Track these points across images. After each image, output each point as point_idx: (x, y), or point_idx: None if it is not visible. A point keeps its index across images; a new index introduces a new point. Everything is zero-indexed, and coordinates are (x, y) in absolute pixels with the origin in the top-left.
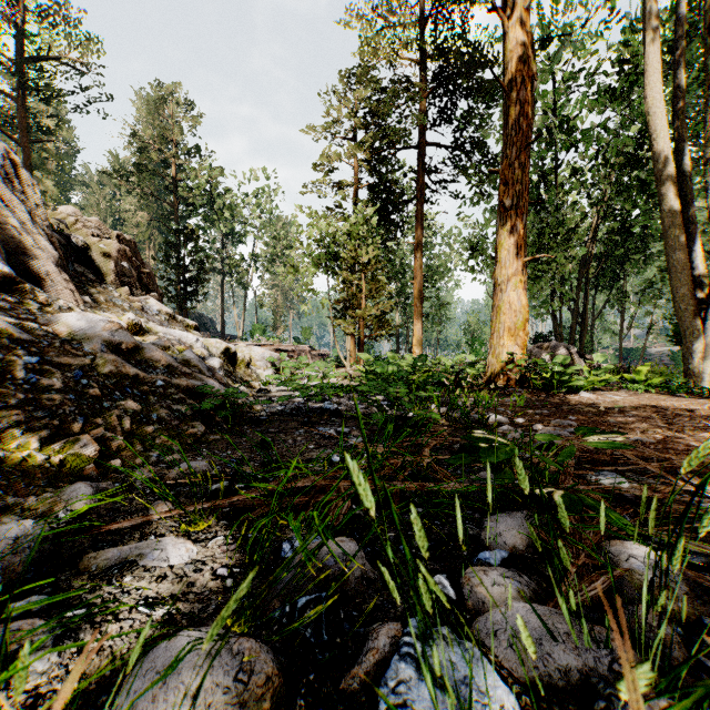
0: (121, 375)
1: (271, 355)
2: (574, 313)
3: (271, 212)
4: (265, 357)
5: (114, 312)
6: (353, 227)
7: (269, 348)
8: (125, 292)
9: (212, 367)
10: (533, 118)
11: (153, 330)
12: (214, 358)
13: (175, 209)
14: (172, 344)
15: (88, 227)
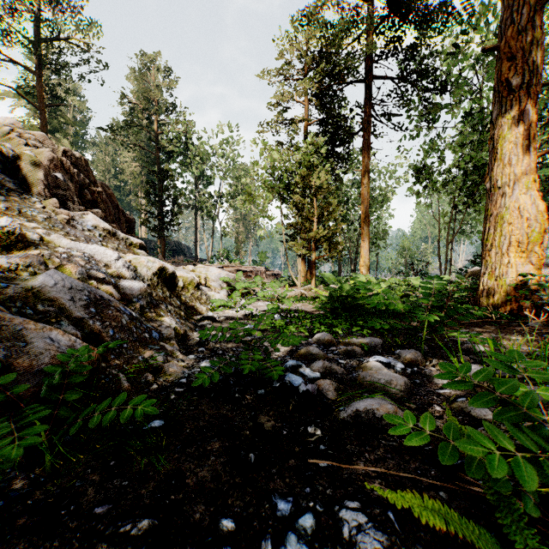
0: None
1: (227, 275)
2: None
3: (233, 157)
4: (221, 278)
5: None
6: (304, 156)
7: (230, 269)
8: (54, 204)
9: (126, 294)
10: None
11: (54, 243)
12: (135, 282)
13: (157, 157)
14: (43, 261)
15: (27, 139)
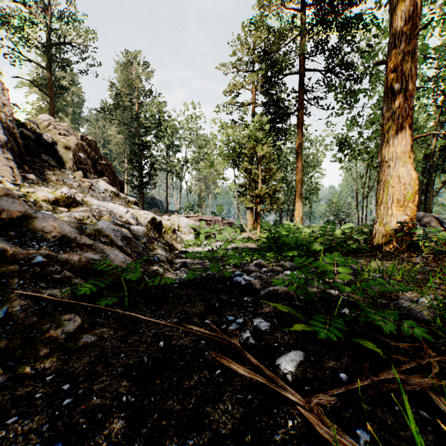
0: None
1: (193, 223)
2: (419, 191)
3: (196, 130)
4: (189, 225)
5: (58, 188)
6: (252, 132)
7: (195, 219)
8: (80, 175)
9: (135, 235)
10: (420, 10)
11: (89, 202)
12: (139, 227)
13: (138, 131)
14: (93, 214)
15: (58, 129)
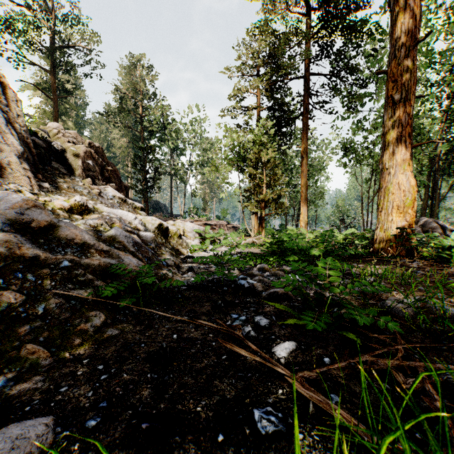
0: (14, 257)
1: (198, 228)
2: (425, 196)
3: (201, 134)
4: (194, 230)
5: (70, 196)
6: (257, 137)
7: (199, 223)
8: (89, 182)
9: (144, 240)
10: (419, 21)
11: (100, 209)
12: (147, 233)
13: (142, 134)
14: (106, 221)
15: (67, 137)
